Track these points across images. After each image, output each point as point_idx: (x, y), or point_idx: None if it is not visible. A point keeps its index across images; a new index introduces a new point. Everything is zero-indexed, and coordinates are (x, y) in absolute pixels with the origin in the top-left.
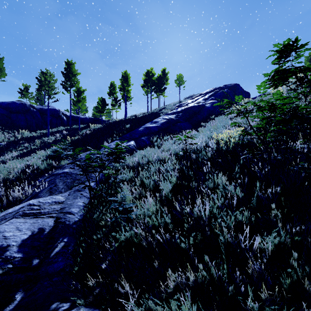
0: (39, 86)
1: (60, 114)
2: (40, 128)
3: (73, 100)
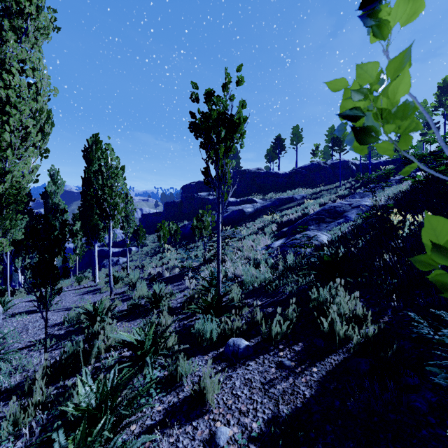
0: (327, 141)
1: (348, 165)
2: (331, 181)
3: None
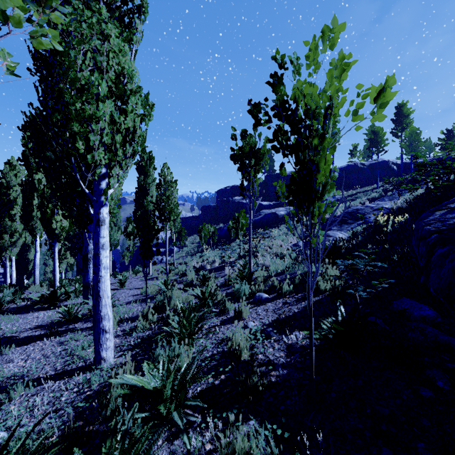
0: (366, 141)
1: (389, 165)
2: (369, 183)
3: (403, 146)
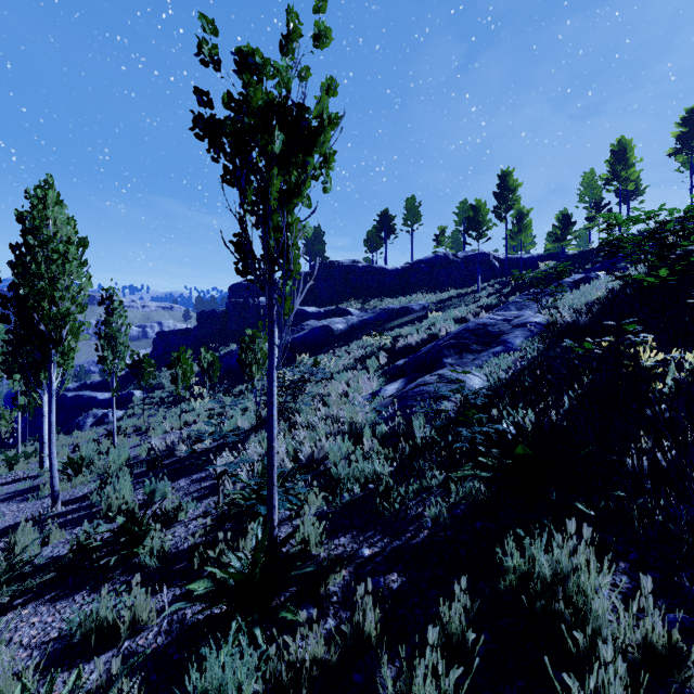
0: (457, 223)
1: (489, 260)
2: (464, 283)
3: (510, 233)
